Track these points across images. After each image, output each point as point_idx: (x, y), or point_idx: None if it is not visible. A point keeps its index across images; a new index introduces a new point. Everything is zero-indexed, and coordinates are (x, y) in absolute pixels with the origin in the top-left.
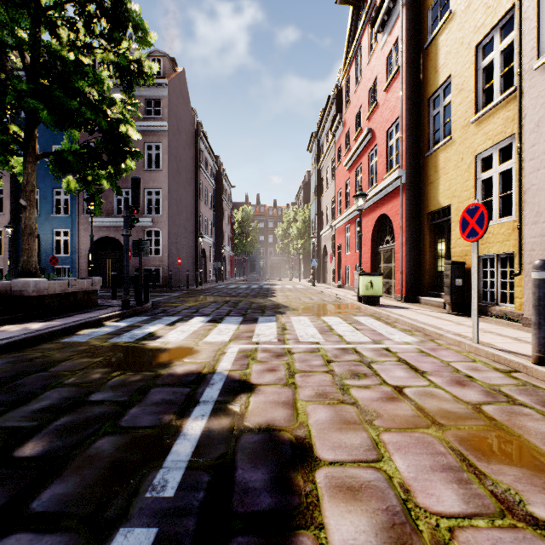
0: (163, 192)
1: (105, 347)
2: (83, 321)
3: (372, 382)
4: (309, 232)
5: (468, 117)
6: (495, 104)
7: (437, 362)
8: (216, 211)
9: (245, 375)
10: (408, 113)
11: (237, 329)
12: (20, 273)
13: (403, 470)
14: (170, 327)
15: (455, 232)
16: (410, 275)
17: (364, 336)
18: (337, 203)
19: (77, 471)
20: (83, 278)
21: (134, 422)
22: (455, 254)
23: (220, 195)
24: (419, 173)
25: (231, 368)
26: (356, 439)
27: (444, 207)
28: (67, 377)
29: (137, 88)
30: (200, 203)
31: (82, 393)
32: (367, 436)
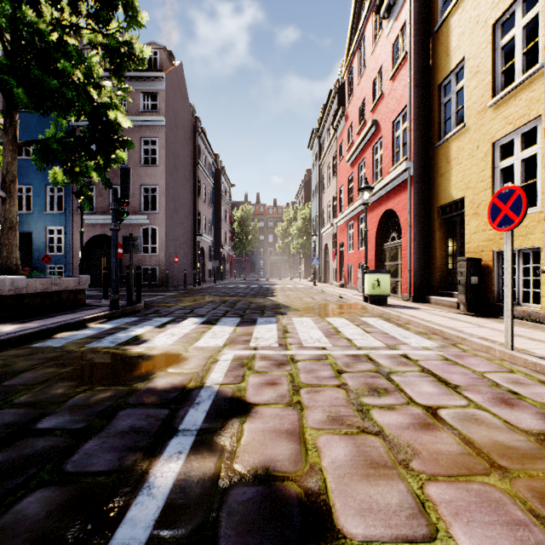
0: (159, 189)
1: (79, 353)
2: (62, 323)
3: (397, 401)
4: (310, 230)
5: (485, 102)
6: (517, 84)
7: (468, 373)
8: (215, 210)
9: (239, 390)
10: (416, 101)
11: (233, 331)
12: None
13: None
14: (159, 329)
15: (469, 227)
16: (418, 273)
17: (376, 340)
18: (339, 200)
19: None
20: (69, 275)
21: (84, 465)
22: (469, 250)
23: (220, 193)
24: (428, 165)
25: (222, 381)
26: (392, 496)
27: (456, 200)
28: (21, 394)
29: (133, 82)
30: (198, 200)
31: (30, 417)
32: (406, 489)
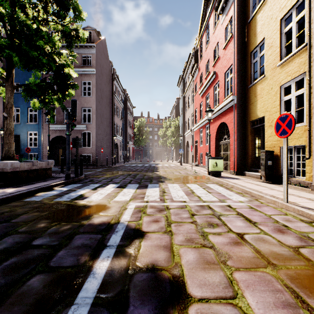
0: (92, 110)
1: (51, 204)
2: (40, 187)
3: (222, 230)
4: (178, 133)
5: (276, 63)
6: (293, 54)
7: (262, 215)
8: (124, 121)
9: (138, 224)
10: (238, 62)
11: (134, 192)
12: (4, 158)
13: (254, 307)
14: (94, 191)
15: (267, 133)
16: (239, 158)
17: (214, 197)
18: (195, 116)
19: (9, 307)
20: (42, 160)
21: (59, 263)
22: (267, 146)
23: (126, 112)
24: (244, 97)
25: (129, 219)
26: (216, 278)
27: (260, 117)
28: (22, 226)
29: (77, 49)
30: (114, 116)
31: (28, 239)
32: (223, 275)
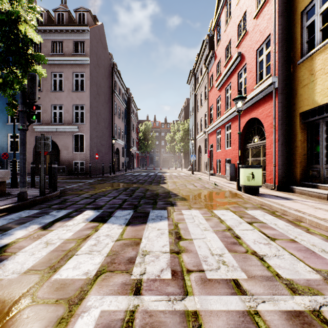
0: (86, 107)
1: None
2: None
3: None
4: (188, 137)
5: None
6: None
7: None
8: (127, 124)
9: None
10: (280, 28)
11: (119, 236)
12: None
13: None
14: (41, 232)
15: None
16: (282, 167)
17: (296, 260)
18: (209, 115)
19: None
20: None
21: None
22: None
23: (130, 113)
24: (290, 79)
25: None
26: None
27: (321, 105)
28: None
29: (67, 33)
30: (115, 117)
31: None
32: None
